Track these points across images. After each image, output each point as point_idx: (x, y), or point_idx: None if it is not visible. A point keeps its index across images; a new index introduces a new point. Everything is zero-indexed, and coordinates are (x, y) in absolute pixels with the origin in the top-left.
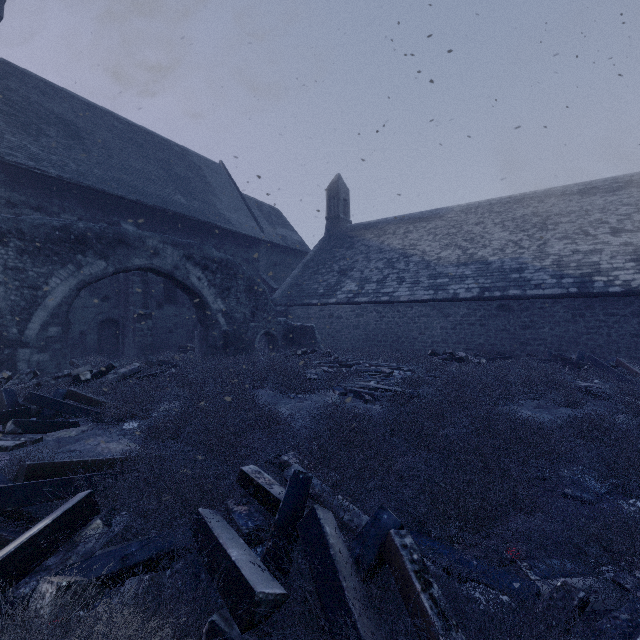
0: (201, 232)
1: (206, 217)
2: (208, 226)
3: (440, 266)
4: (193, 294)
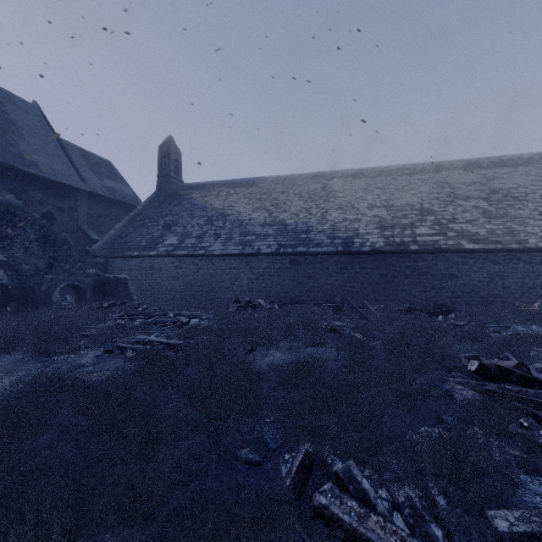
0: None
1: None
2: (3, 167)
3: (250, 225)
4: None
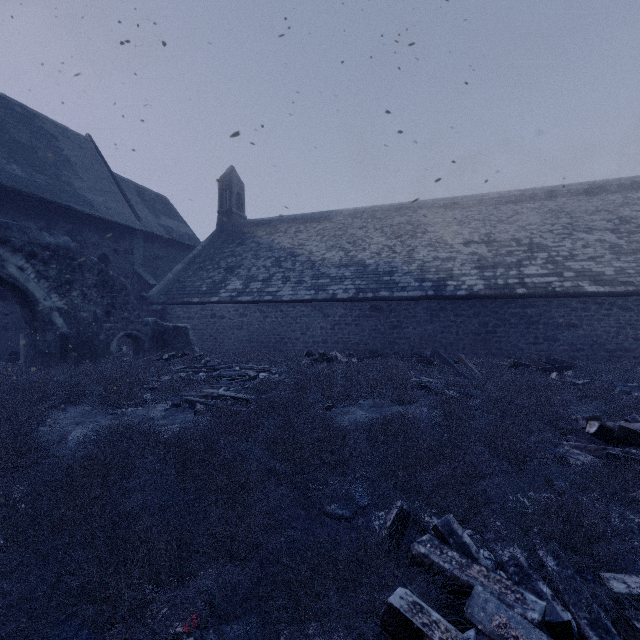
0: (47, 213)
1: (55, 196)
2: (58, 207)
3: (324, 267)
4: (13, 288)
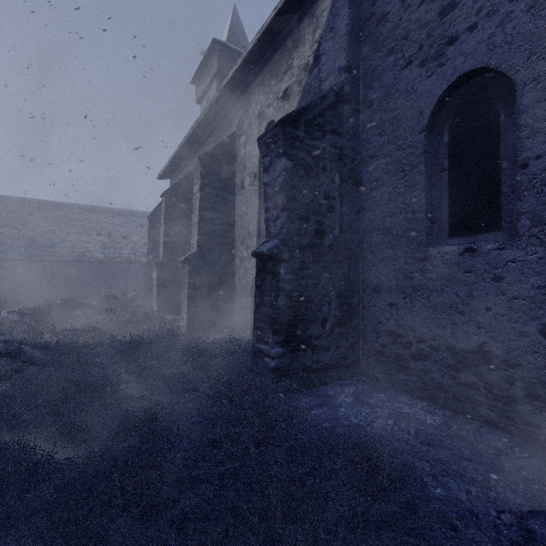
0: None
1: None
2: None
3: (1, 238)
4: None
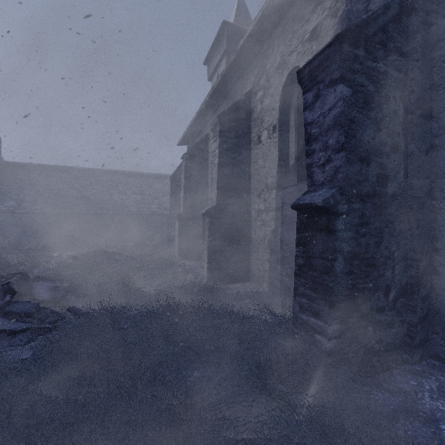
0: None
1: None
2: None
3: (68, 198)
4: None
